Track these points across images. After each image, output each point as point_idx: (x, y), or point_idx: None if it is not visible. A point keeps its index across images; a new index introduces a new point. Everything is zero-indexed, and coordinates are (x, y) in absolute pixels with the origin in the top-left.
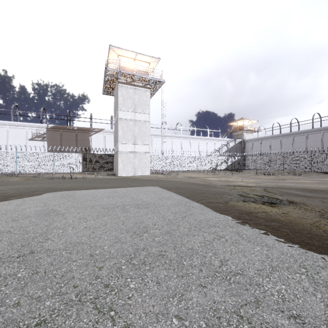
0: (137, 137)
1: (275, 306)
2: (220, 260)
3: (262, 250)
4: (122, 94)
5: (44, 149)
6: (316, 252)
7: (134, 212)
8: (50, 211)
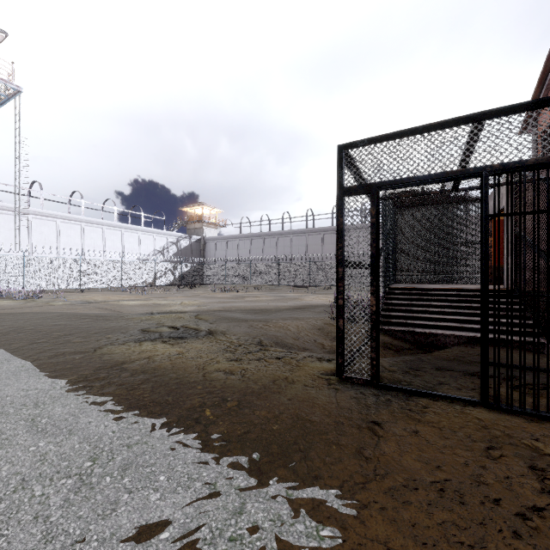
0: None
1: None
2: None
3: (46, 445)
4: None
5: None
6: (153, 417)
7: None
8: None
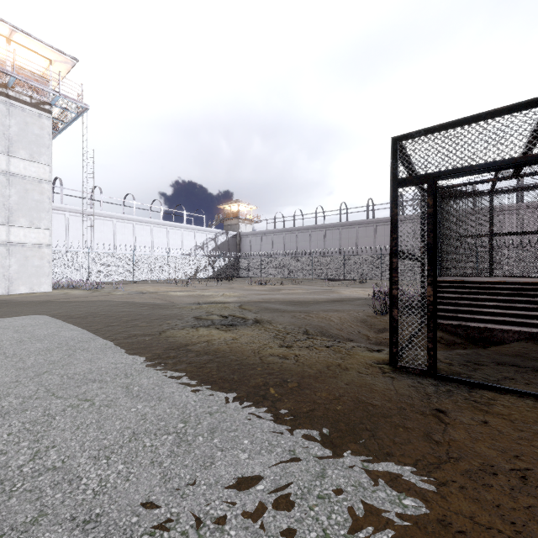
0: (17, 210)
1: (68, 514)
2: (36, 451)
3: (144, 408)
4: None
5: None
6: (225, 392)
7: None
8: None
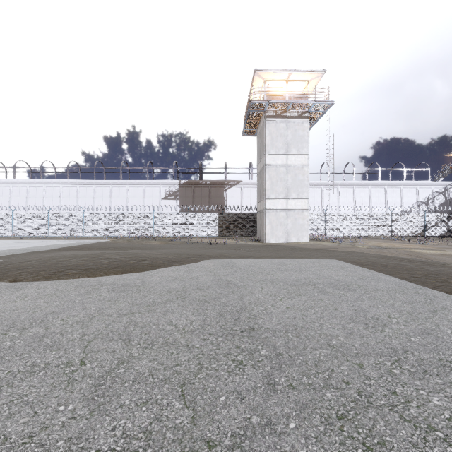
0: (290, 188)
1: None
2: None
3: None
4: (270, 131)
5: (179, 209)
6: None
7: (337, 294)
8: (227, 283)
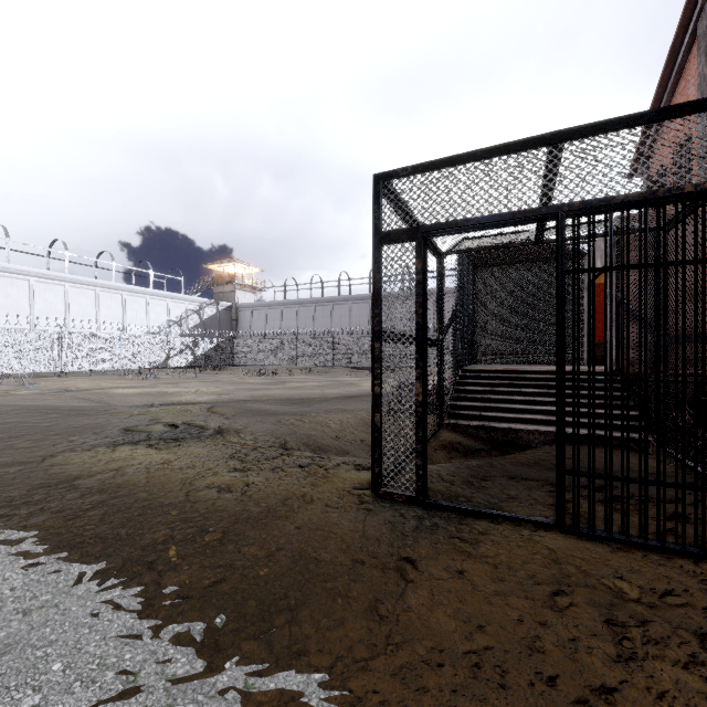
0: None
1: None
2: None
3: None
4: None
5: None
6: (87, 562)
7: None
8: None
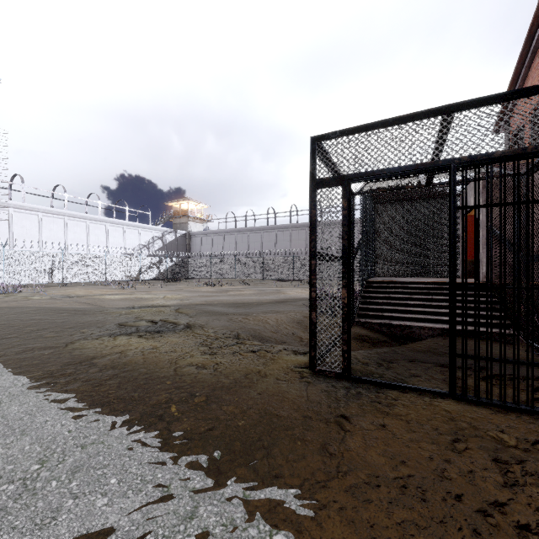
0: None
1: None
2: None
3: None
4: None
5: None
6: (115, 415)
7: None
8: None
